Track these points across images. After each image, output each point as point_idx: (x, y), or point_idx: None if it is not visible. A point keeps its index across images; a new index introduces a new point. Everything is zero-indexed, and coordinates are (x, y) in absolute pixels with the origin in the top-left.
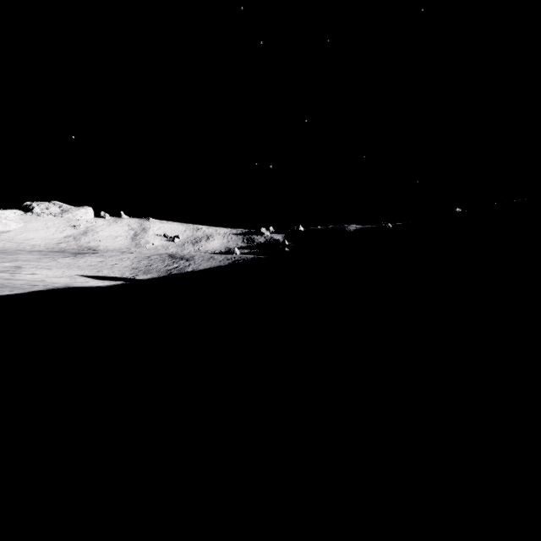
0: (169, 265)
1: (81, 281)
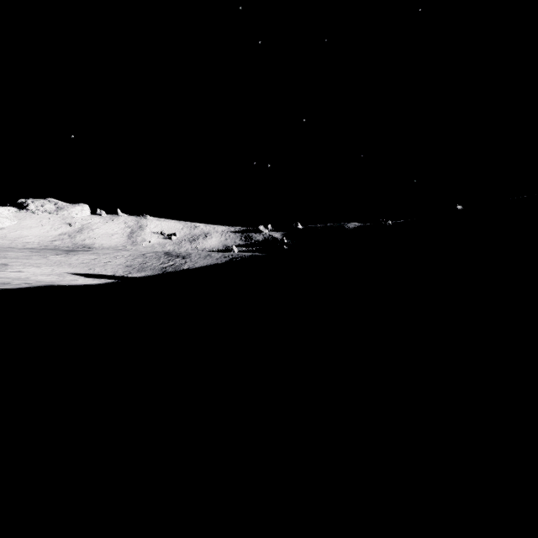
0: (164, 263)
1: (70, 279)
